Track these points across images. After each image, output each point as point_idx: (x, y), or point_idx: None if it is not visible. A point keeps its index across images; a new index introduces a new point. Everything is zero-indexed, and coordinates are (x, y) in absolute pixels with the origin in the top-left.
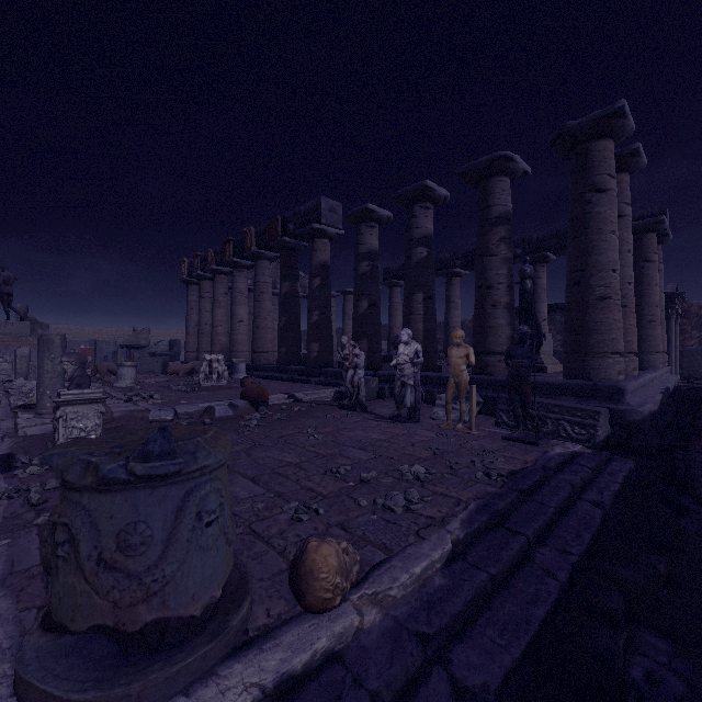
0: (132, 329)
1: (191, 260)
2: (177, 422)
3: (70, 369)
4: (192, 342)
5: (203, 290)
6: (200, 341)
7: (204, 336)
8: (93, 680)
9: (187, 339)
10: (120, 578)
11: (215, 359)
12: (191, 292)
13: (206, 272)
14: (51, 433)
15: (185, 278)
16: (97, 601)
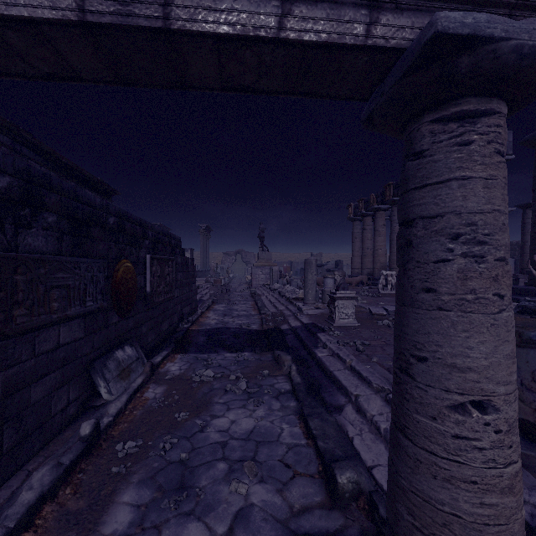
0: (308, 254)
1: (356, 204)
2: (389, 317)
3: (338, 279)
4: (356, 262)
5: (365, 224)
6: (363, 261)
7: (366, 257)
8: (524, 447)
9: (352, 260)
10: (535, 397)
11: (389, 274)
12: (355, 226)
13: (368, 211)
14: (319, 315)
15: (352, 216)
16: (520, 405)
